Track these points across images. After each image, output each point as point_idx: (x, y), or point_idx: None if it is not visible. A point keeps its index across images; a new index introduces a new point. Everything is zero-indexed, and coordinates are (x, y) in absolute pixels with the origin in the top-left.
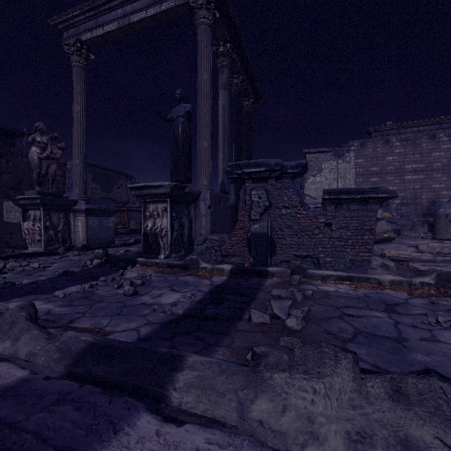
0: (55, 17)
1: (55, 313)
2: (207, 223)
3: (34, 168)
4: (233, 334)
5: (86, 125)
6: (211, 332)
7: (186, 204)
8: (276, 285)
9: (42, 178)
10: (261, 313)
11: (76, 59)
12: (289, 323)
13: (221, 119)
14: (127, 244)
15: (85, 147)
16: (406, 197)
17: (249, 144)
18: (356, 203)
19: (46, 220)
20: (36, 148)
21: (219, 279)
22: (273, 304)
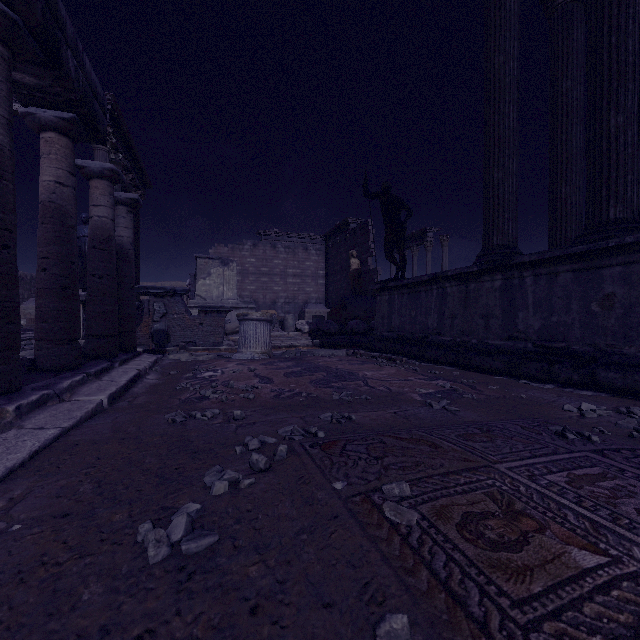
0: None
1: None
2: None
3: None
4: None
5: None
6: None
7: None
8: None
9: None
10: None
11: None
12: None
13: None
14: None
15: None
16: (289, 297)
17: (137, 237)
18: (216, 313)
19: None
20: None
21: None
22: None
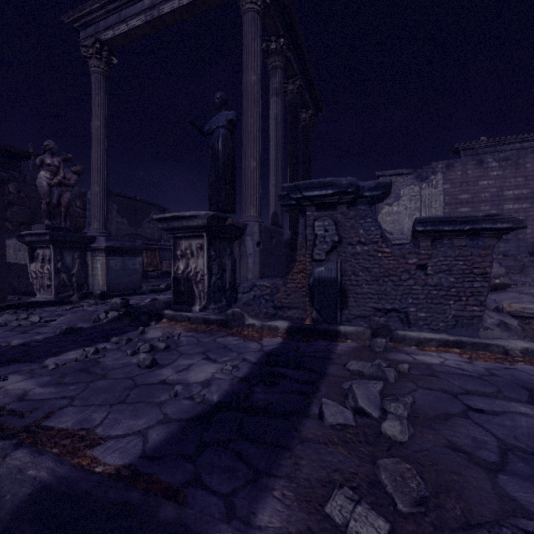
0: (70, 13)
1: (31, 399)
2: (255, 265)
3: (42, 197)
4: (297, 447)
5: (107, 145)
6: (260, 444)
7: (228, 240)
8: (352, 352)
9: (53, 209)
10: (338, 407)
11: (95, 63)
12: (389, 430)
13: (273, 134)
14: (158, 291)
15: (106, 171)
16: None
17: (307, 166)
18: (463, 237)
19: (58, 261)
20: (46, 172)
21: (271, 342)
22: (356, 392)
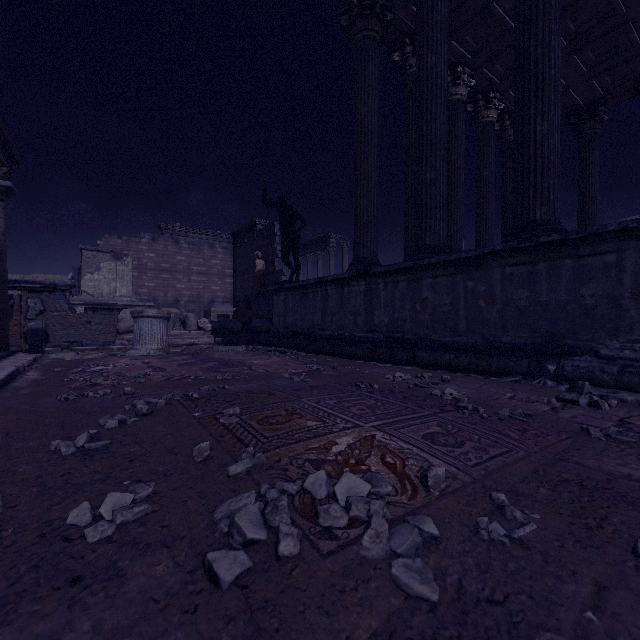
0: None
1: None
2: None
3: None
4: None
5: None
6: None
7: None
8: None
9: None
10: None
11: None
12: None
13: None
14: None
15: None
16: (193, 296)
17: None
18: (106, 310)
19: None
20: None
21: None
22: None
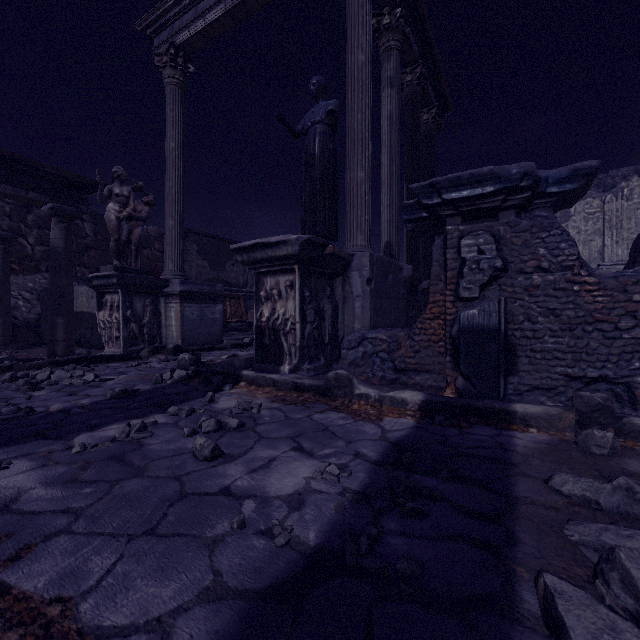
0: (142, 19)
1: (19, 509)
2: (365, 310)
3: (111, 233)
4: None
5: (183, 170)
6: None
7: (327, 277)
8: (548, 452)
9: (122, 248)
10: (597, 610)
11: (169, 74)
12: None
13: (386, 138)
14: (240, 346)
15: (182, 202)
16: None
17: None
18: None
19: (127, 309)
20: (115, 204)
21: (398, 424)
22: (633, 572)
